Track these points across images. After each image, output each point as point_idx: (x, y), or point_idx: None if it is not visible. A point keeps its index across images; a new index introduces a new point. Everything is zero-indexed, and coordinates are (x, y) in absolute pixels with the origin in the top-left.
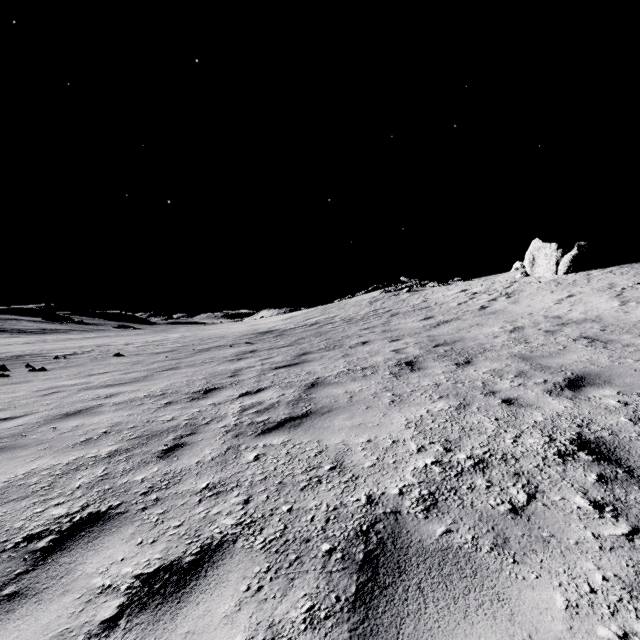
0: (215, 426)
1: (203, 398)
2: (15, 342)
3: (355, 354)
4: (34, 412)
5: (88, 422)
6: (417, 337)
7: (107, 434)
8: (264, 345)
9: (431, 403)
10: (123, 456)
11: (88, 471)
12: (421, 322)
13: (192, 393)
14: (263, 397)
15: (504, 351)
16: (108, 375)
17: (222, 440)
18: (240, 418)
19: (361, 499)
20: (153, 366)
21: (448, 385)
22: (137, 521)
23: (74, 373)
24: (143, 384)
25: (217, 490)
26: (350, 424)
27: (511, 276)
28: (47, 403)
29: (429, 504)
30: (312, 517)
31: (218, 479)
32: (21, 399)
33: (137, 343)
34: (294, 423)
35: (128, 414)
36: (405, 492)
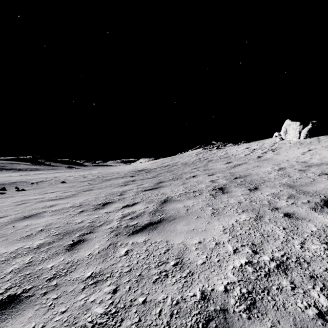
0: (105, 227)
1: (101, 208)
2: (15, 175)
3: (189, 183)
4: (8, 215)
5: (34, 223)
6: (223, 173)
7: (41, 231)
8: (139, 177)
9: (237, 215)
10: (45, 248)
11: (21, 259)
12: (225, 165)
13: (96, 205)
14: (135, 208)
15: (277, 182)
16: (55, 193)
17: (107, 238)
18: (120, 222)
19: (196, 294)
20: (79, 188)
21: (246, 203)
22: (37, 305)
23: (38, 192)
24: (71, 199)
25: (97, 279)
26: (187, 229)
27: (273, 140)
28: (17, 210)
29: (249, 303)
30: (160, 310)
31: (99, 269)
32: (5, 207)
33: (75, 176)
34: (152, 227)
35: (57, 218)
36: (229, 289)
